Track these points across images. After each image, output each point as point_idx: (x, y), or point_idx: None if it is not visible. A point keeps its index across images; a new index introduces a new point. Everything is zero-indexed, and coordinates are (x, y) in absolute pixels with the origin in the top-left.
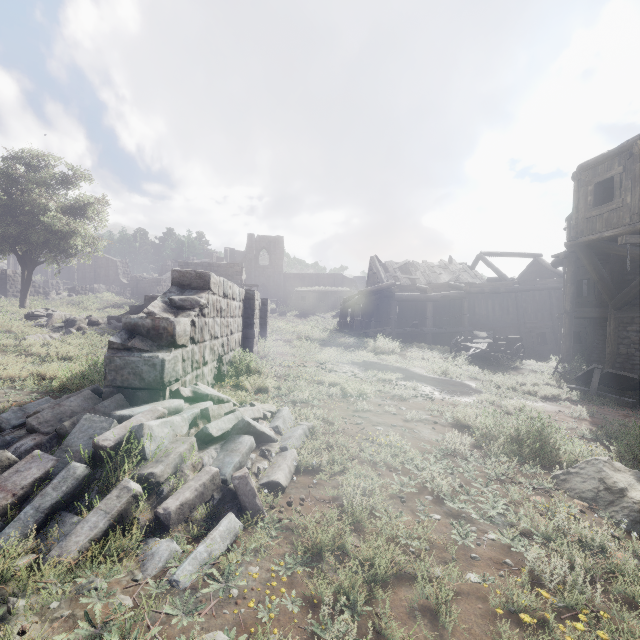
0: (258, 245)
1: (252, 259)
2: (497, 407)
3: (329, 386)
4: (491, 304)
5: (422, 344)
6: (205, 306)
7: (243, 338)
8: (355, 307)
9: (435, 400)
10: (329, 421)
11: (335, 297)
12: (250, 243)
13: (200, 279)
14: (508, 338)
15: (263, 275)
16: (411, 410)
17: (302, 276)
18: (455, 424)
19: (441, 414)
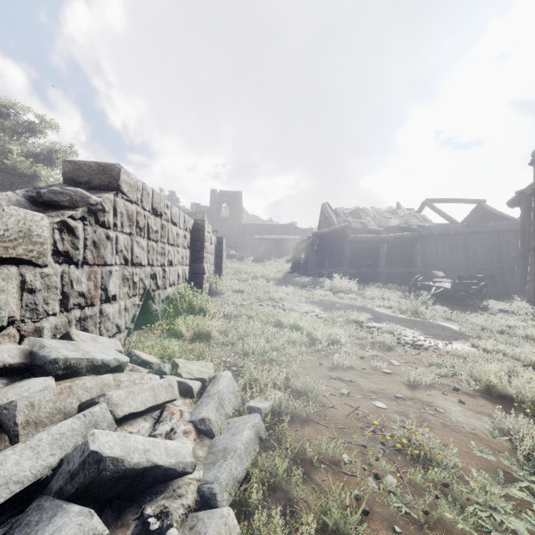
0: (220, 199)
1: (214, 211)
2: (511, 359)
3: (290, 329)
4: (441, 246)
5: (378, 284)
6: (99, 207)
7: (191, 273)
8: (309, 248)
9: (428, 349)
10: (297, 390)
11: (288, 244)
12: (213, 197)
13: (104, 174)
14: (471, 277)
15: (224, 225)
16: (407, 365)
17: (258, 226)
18: (484, 391)
19: (453, 373)
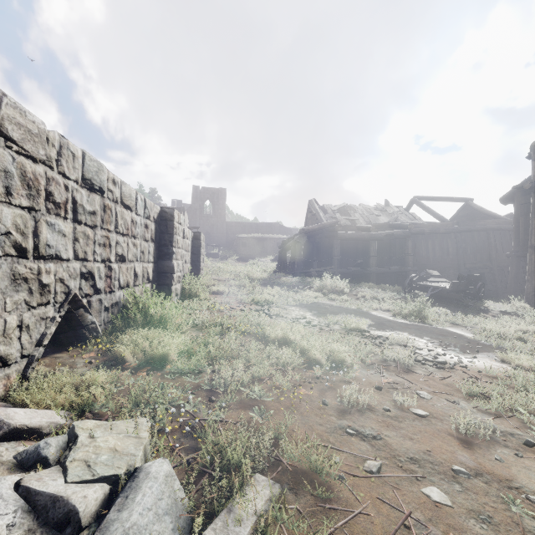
0: (202, 196)
1: (197, 209)
2: None
3: (278, 343)
4: (431, 244)
5: (370, 284)
6: None
7: (157, 272)
8: (296, 246)
9: (453, 367)
10: (294, 467)
11: (273, 243)
12: (195, 194)
13: None
14: (470, 276)
15: (207, 224)
16: (441, 398)
17: (243, 225)
18: None
19: (508, 410)
